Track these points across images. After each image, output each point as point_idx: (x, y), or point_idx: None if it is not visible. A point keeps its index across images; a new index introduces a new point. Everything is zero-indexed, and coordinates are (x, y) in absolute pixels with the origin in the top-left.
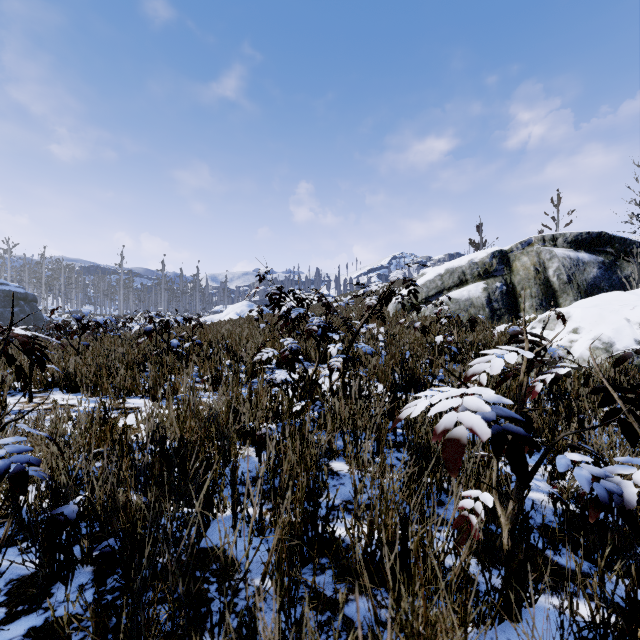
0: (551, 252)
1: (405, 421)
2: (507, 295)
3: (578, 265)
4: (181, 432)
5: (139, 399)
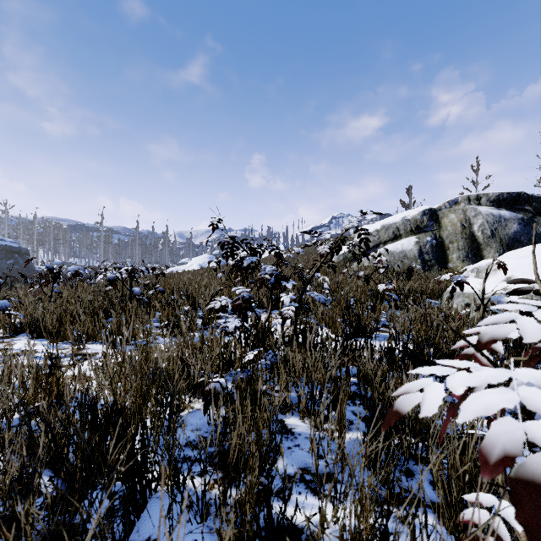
0: (476, 210)
1: (361, 373)
2: (436, 248)
3: (500, 221)
4: (114, 396)
5: (99, 345)
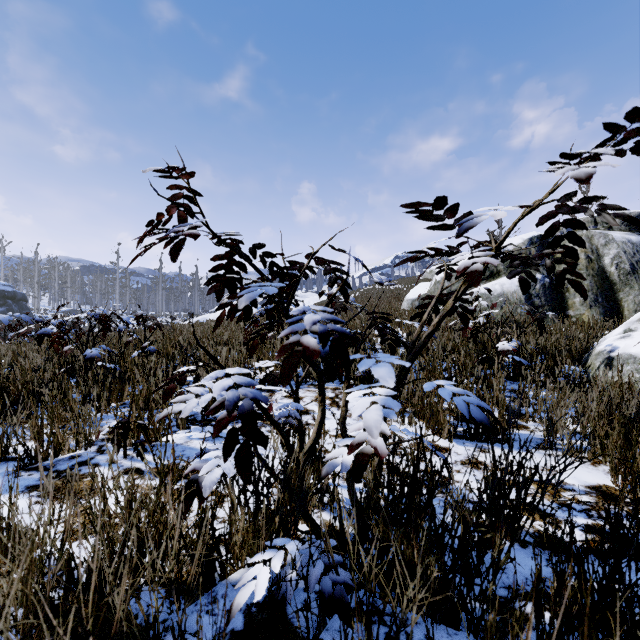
0: (607, 236)
1: None
2: (551, 289)
3: None
4: None
5: None
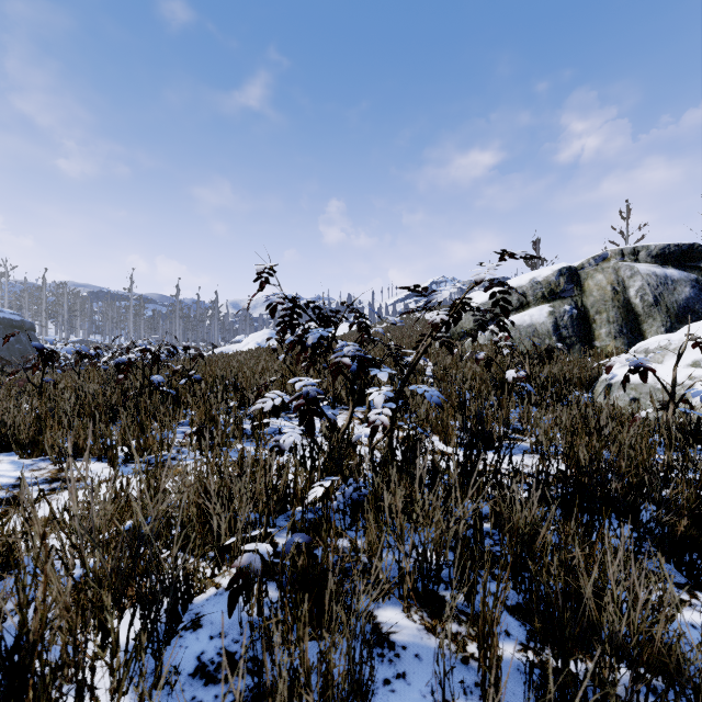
0: (632, 268)
1: (507, 527)
2: (578, 320)
3: (666, 283)
4: (22, 613)
5: (93, 463)
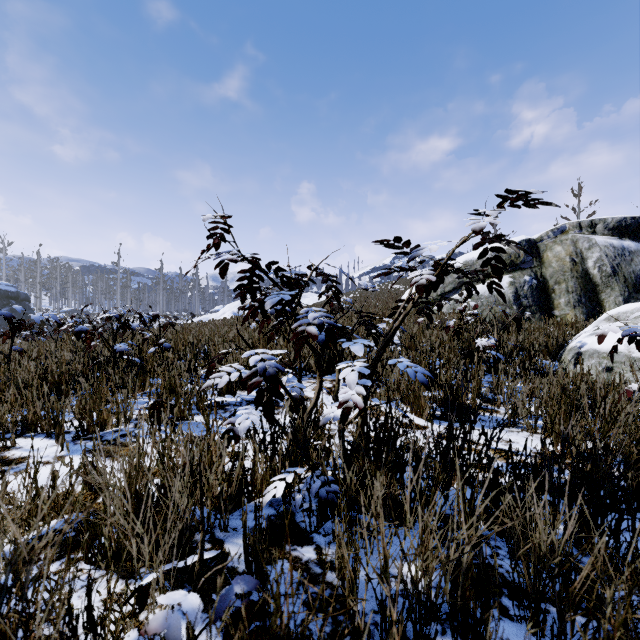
0: (590, 240)
1: (524, 550)
2: (538, 290)
3: (624, 255)
4: None
5: (41, 439)
